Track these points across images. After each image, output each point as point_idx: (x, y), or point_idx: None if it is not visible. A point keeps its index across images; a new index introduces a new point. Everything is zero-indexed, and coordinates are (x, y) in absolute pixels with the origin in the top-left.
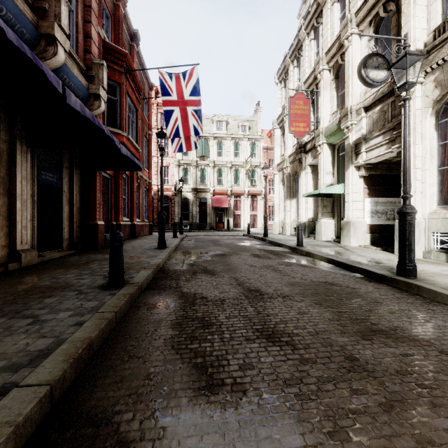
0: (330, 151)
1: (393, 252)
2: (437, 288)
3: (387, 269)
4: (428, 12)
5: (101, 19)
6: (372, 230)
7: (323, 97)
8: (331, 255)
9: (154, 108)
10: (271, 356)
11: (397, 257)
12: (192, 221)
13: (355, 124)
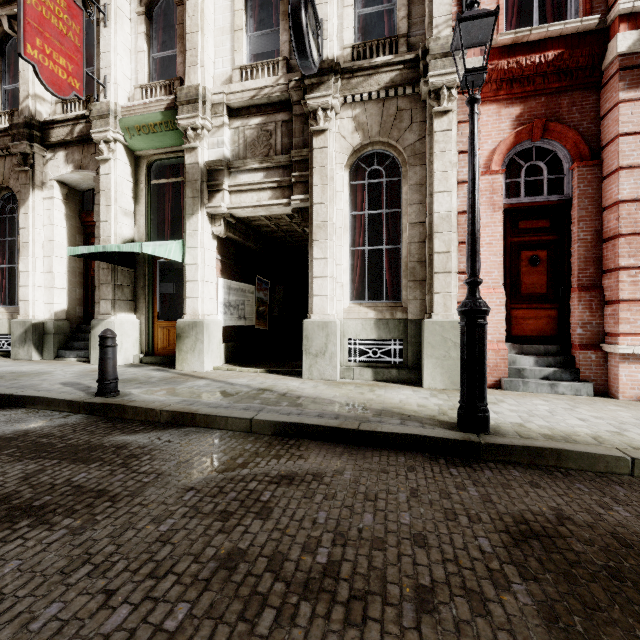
0: (130, 166)
1: (288, 374)
2: (568, 444)
3: (410, 419)
4: (339, 16)
5: None
6: (225, 337)
7: (117, 35)
8: (256, 410)
9: None
10: None
11: (327, 385)
12: None
13: (207, 131)
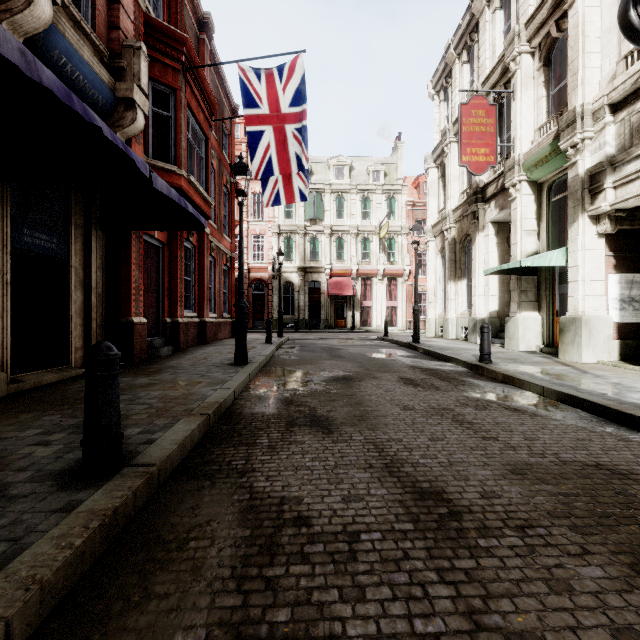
0: (532, 195)
1: None
2: None
3: None
4: None
5: None
6: (621, 334)
7: (521, 101)
8: (561, 385)
9: (242, 149)
10: None
11: None
12: (298, 316)
13: (589, 139)
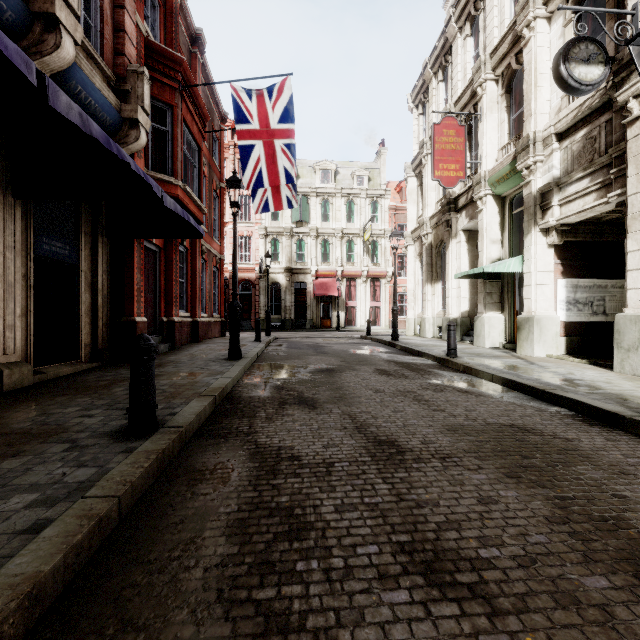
0: (497, 207)
1: (609, 367)
2: None
3: (616, 400)
4: None
5: (143, 6)
6: (568, 331)
7: (487, 123)
8: (508, 373)
9: (230, 152)
10: (444, 638)
11: (622, 378)
12: (284, 316)
13: (540, 162)
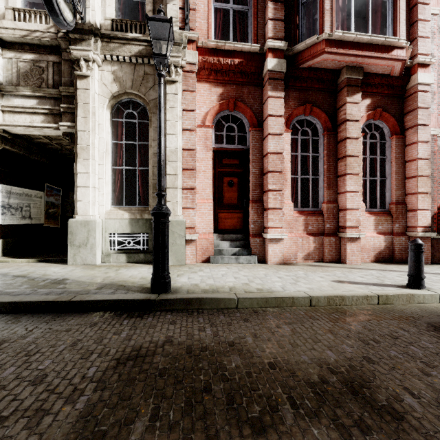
0: None
1: (58, 262)
2: (210, 294)
3: (123, 288)
4: None
5: None
6: (3, 234)
7: None
8: None
9: None
10: None
11: (84, 268)
12: None
13: None
